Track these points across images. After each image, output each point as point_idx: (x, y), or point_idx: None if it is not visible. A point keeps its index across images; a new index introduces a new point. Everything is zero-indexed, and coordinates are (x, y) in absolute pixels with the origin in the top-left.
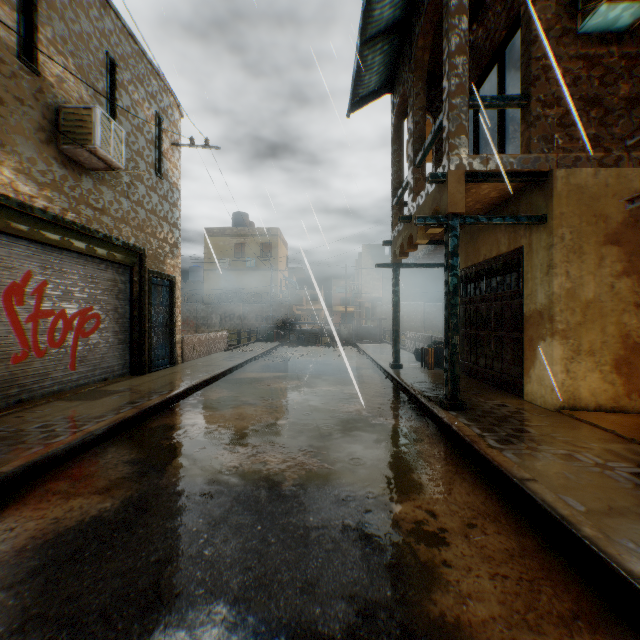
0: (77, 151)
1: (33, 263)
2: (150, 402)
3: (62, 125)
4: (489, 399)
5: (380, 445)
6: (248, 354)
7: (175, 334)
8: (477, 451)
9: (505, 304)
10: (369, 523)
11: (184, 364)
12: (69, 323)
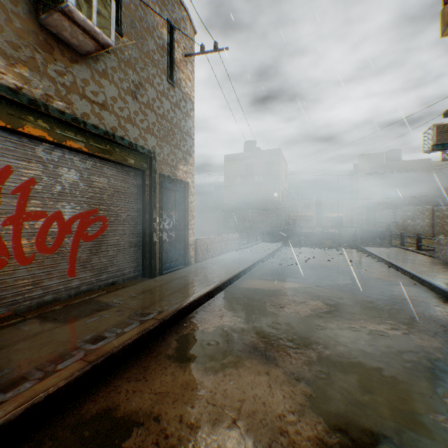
0: (55, 21)
1: (14, 157)
2: (115, 342)
3: None
4: None
5: None
6: (256, 255)
7: (188, 236)
8: None
9: None
10: None
11: (196, 265)
12: (66, 226)
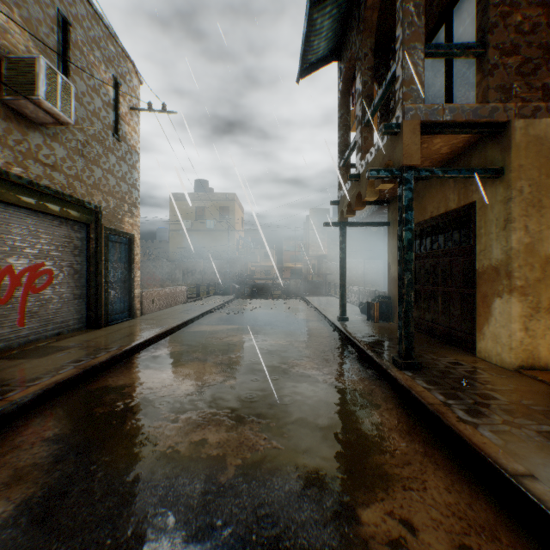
0: (21, 103)
1: None
2: (95, 360)
3: (5, 76)
4: (441, 356)
5: (334, 413)
6: (205, 307)
7: (134, 289)
8: (447, 426)
9: (454, 260)
10: (330, 545)
11: (143, 317)
12: (17, 279)
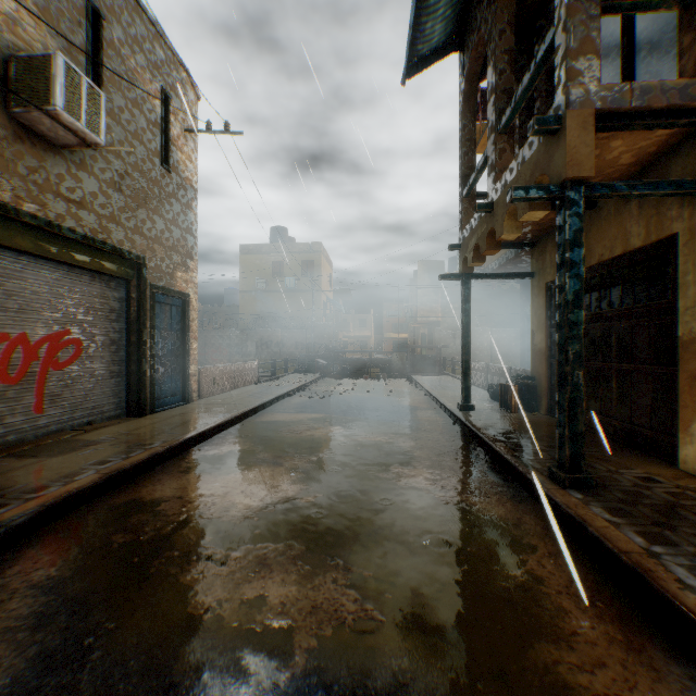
0: (34, 117)
1: None
2: (126, 462)
3: (13, 81)
4: (621, 466)
5: (464, 557)
6: (281, 388)
7: (189, 365)
8: (661, 596)
9: (637, 323)
10: None
11: (200, 401)
12: (33, 351)
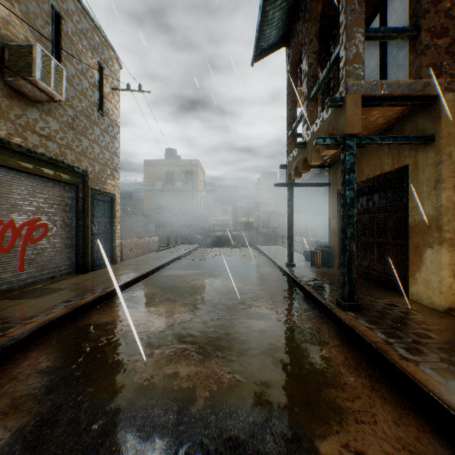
0: (21, 83)
1: None
2: (82, 301)
3: (7, 60)
4: (378, 298)
5: (288, 349)
6: (174, 254)
7: (115, 239)
8: (390, 363)
9: (388, 215)
10: None
11: (122, 263)
12: (18, 231)
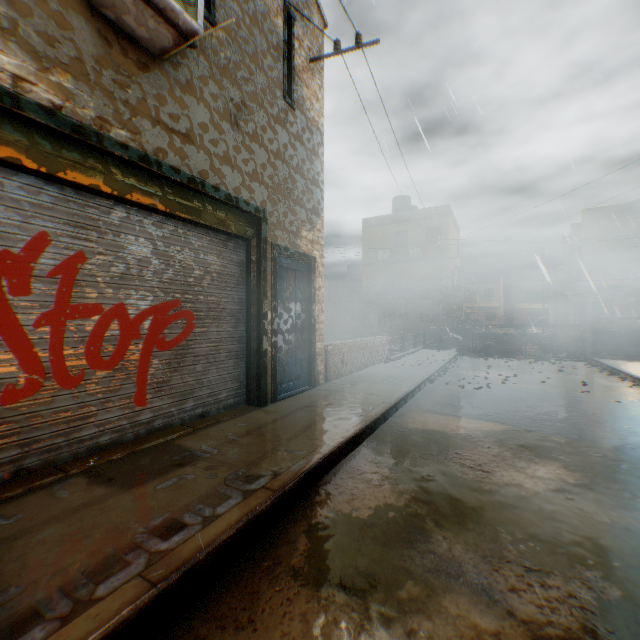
0: None
1: (52, 220)
2: (200, 537)
3: None
4: None
5: None
6: (418, 371)
7: (314, 341)
8: None
9: None
10: None
11: (327, 386)
12: (132, 327)
